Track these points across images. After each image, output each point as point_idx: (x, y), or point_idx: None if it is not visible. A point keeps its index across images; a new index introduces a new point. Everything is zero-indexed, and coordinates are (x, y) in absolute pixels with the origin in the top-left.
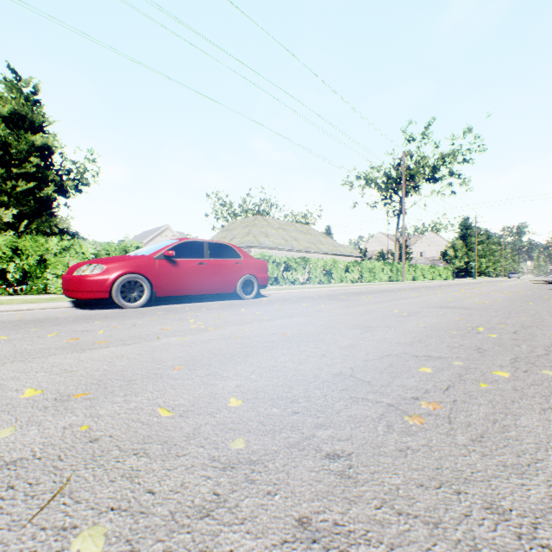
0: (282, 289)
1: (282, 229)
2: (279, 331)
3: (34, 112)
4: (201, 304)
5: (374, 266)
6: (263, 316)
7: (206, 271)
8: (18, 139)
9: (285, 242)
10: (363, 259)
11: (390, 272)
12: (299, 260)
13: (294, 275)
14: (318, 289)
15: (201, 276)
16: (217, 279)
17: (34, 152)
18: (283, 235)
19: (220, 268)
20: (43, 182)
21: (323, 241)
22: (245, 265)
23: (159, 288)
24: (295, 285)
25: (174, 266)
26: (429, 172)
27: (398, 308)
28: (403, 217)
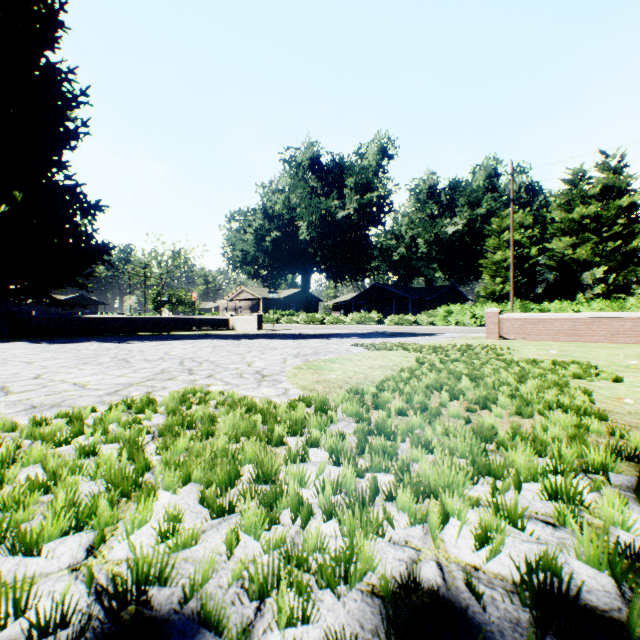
0: None
1: None
2: None
3: (619, 179)
4: None
5: None
6: None
7: None
8: (605, 207)
9: None
10: None
11: None
12: None
13: None
14: None
15: None
16: None
17: (618, 214)
18: None
19: None
20: (627, 236)
21: None
22: None
23: None
24: None
25: None
26: None
27: None
28: None
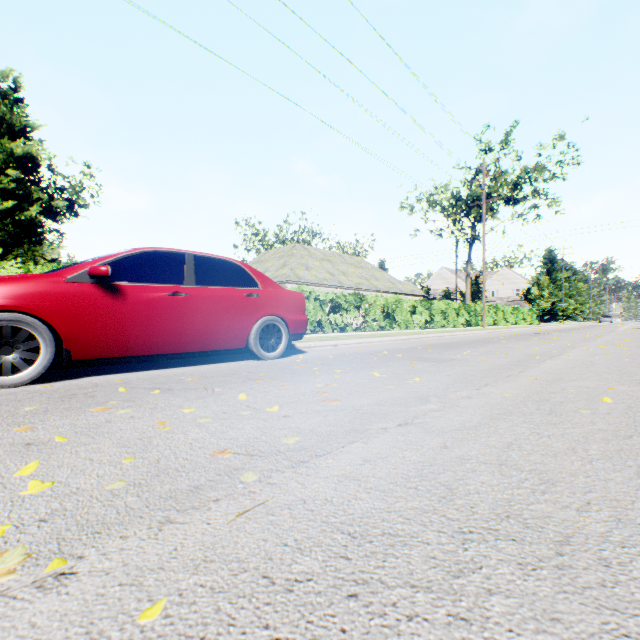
0: (328, 338)
1: (327, 261)
2: (338, 637)
3: (14, 112)
4: (171, 374)
5: (448, 307)
6: (283, 431)
7: (187, 308)
8: None
9: (330, 277)
10: (427, 298)
11: (466, 314)
12: (351, 297)
13: (344, 318)
14: (382, 338)
15: (176, 318)
16: (210, 324)
17: (13, 163)
18: (328, 267)
19: (216, 303)
20: (26, 201)
21: (378, 276)
22: (265, 298)
23: (76, 342)
24: (346, 332)
25: (114, 298)
26: (509, 192)
27: (587, 386)
28: (483, 244)
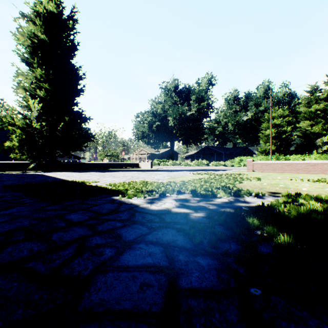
0: None
1: None
2: None
3: None
4: None
5: None
6: None
7: None
8: None
9: None
10: None
11: None
12: None
13: None
14: None
15: None
16: None
17: None
18: None
19: None
20: None
21: None
22: None
23: None
24: None
25: None
26: None
27: None
28: None
